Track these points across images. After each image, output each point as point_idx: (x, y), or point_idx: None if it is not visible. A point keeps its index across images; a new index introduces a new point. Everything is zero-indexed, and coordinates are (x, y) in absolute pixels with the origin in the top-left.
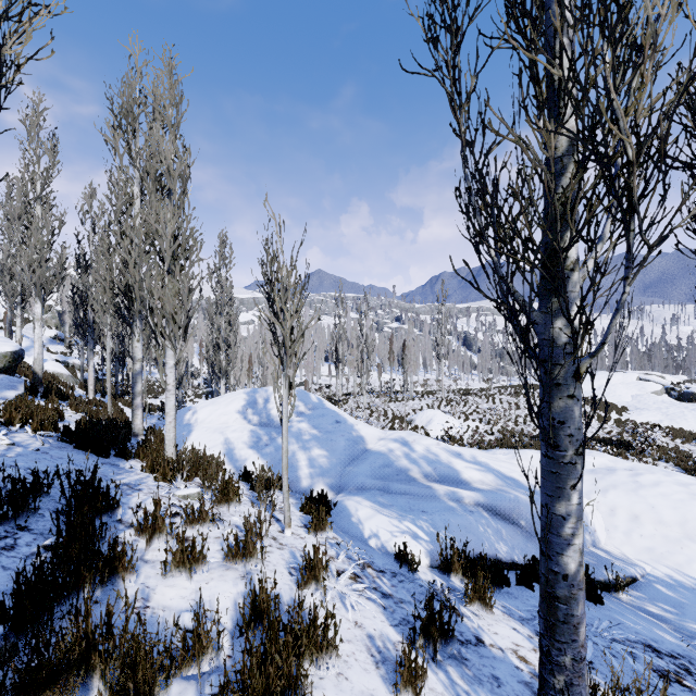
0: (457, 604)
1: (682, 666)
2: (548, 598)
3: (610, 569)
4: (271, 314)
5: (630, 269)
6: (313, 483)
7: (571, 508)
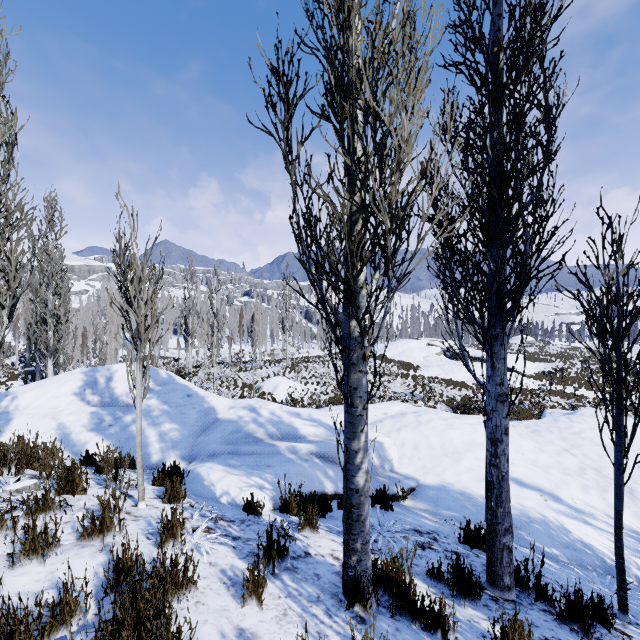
0: (292, 531)
1: (433, 537)
2: (348, 507)
3: (399, 485)
4: (124, 303)
5: (390, 292)
6: (164, 457)
7: (361, 445)
